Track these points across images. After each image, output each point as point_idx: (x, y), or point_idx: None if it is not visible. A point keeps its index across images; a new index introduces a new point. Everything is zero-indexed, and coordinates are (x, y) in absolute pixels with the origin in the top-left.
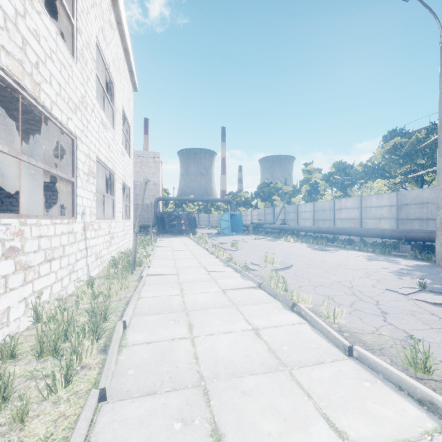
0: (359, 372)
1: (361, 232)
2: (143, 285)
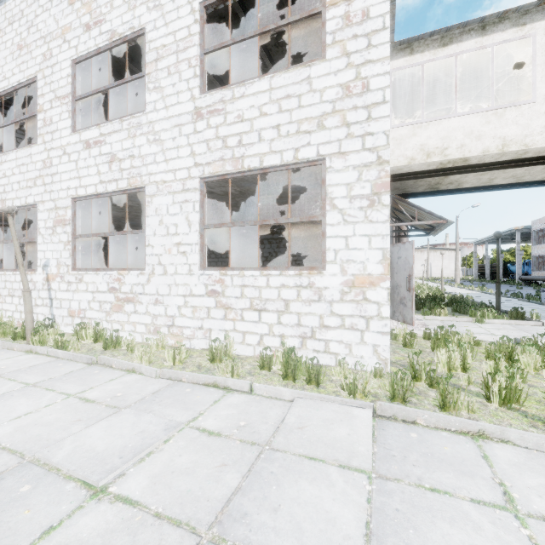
0: None
1: None
2: None
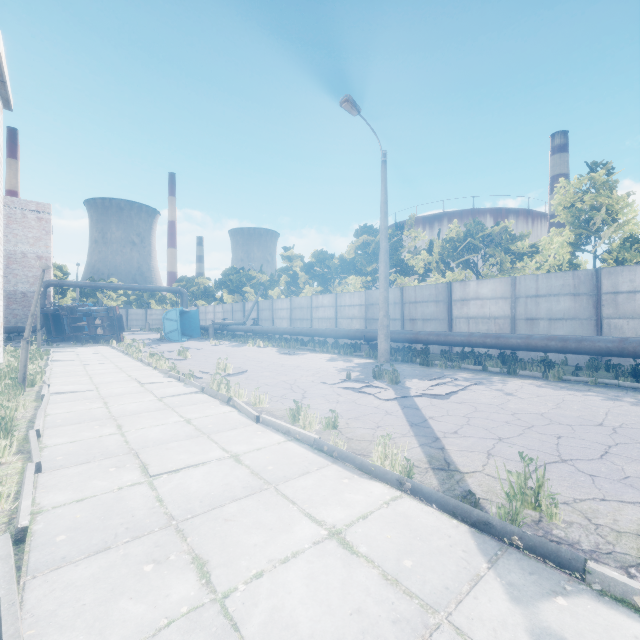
0: (258, 429)
1: (331, 333)
2: (47, 404)
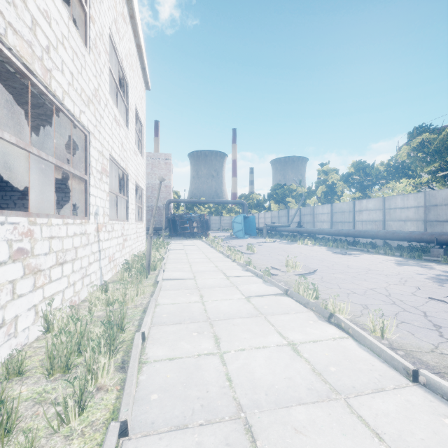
0: (433, 404)
1: (386, 235)
2: (159, 291)
